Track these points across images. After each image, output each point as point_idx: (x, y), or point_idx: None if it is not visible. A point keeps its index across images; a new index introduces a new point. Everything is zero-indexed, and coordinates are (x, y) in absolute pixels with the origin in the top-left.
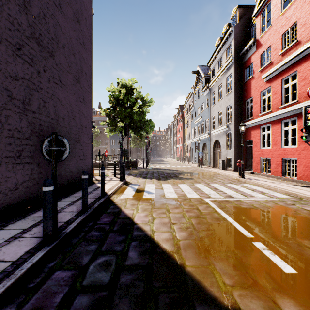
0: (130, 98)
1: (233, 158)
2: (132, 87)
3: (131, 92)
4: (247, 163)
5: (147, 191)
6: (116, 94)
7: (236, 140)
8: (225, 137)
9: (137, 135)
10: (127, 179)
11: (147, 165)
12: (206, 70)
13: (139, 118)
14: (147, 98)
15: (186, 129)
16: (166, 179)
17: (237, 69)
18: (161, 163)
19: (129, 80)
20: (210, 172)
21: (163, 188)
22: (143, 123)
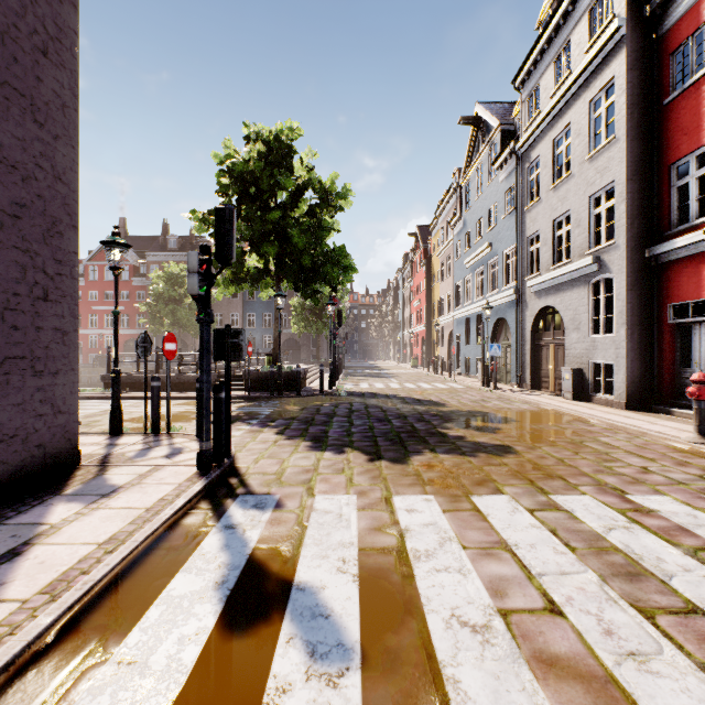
0: (279, 177)
1: (622, 364)
2: (289, 150)
3: (287, 163)
4: (678, 383)
5: (310, 601)
6: (236, 164)
7: (635, 301)
8: (586, 296)
9: (305, 296)
10: (242, 456)
11: (334, 384)
12: (503, 111)
13: (309, 242)
14: (332, 184)
15: (438, 286)
16: (403, 452)
17: (638, 61)
18: (372, 375)
19: (279, 127)
20: (543, 411)
21: (410, 550)
22: (320, 257)
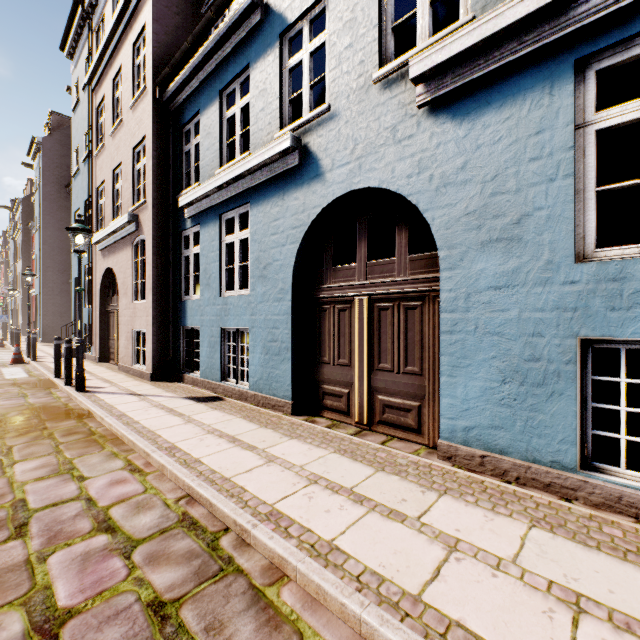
0: None
1: (22, 323)
2: None
3: None
4: None
5: None
6: None
7: (26, 306)
8: (21, 302)
9: None
10: None
11: None
12: None
13: None
14: None
15: None
16: None
17: (27, 240)
18: None
19: None
20: None
21: None
22: None
